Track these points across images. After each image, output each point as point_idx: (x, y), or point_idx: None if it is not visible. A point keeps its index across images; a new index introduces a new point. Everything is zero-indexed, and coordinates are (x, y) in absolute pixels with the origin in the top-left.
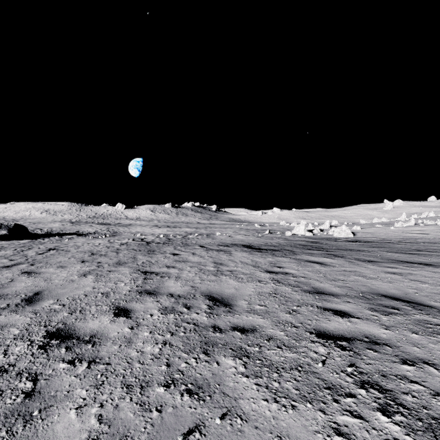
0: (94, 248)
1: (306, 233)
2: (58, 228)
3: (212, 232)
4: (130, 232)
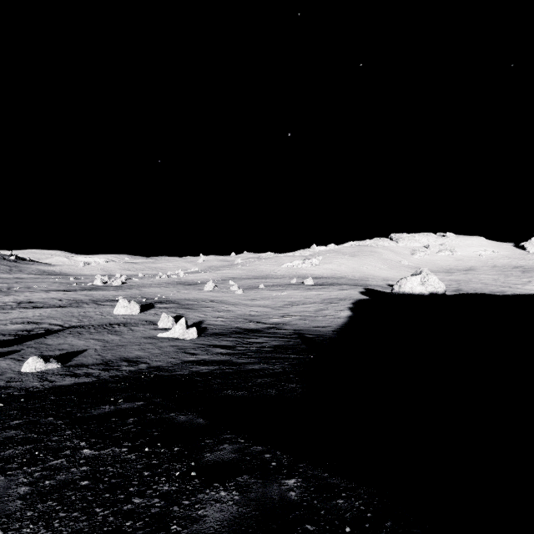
0: None
1: (99, 284)
2: None
3: (28, 285)
4: None
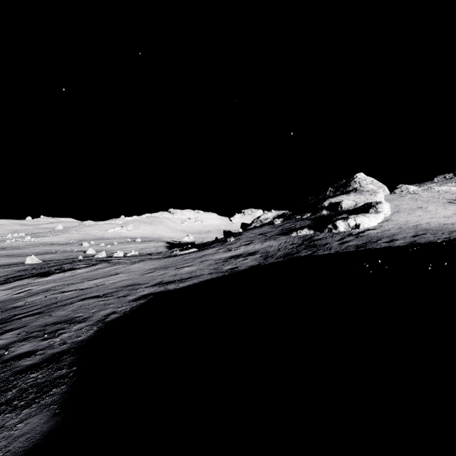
0: None
1: None
2: None
3: None
4: None
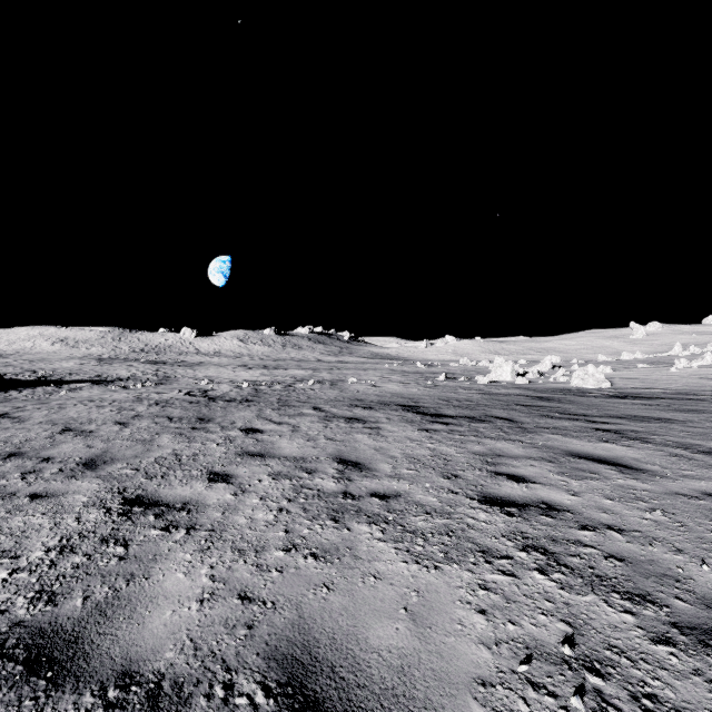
0: (88, 413)
1: (516, 379)
2: (66, 370)
3: (341, 376)
4: (195, 376)
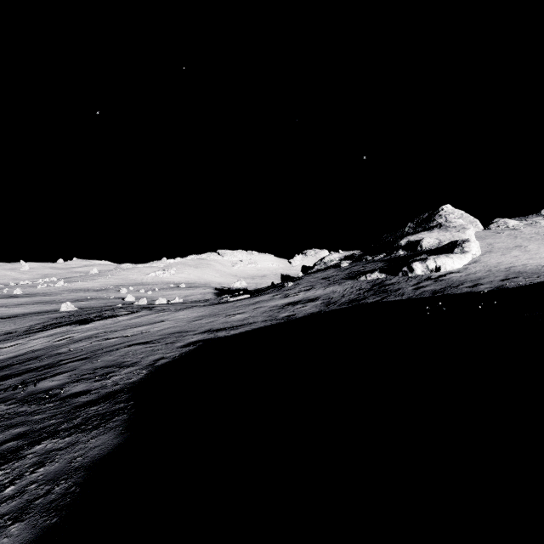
0: None
1: None
2: None
3: None
4: None
